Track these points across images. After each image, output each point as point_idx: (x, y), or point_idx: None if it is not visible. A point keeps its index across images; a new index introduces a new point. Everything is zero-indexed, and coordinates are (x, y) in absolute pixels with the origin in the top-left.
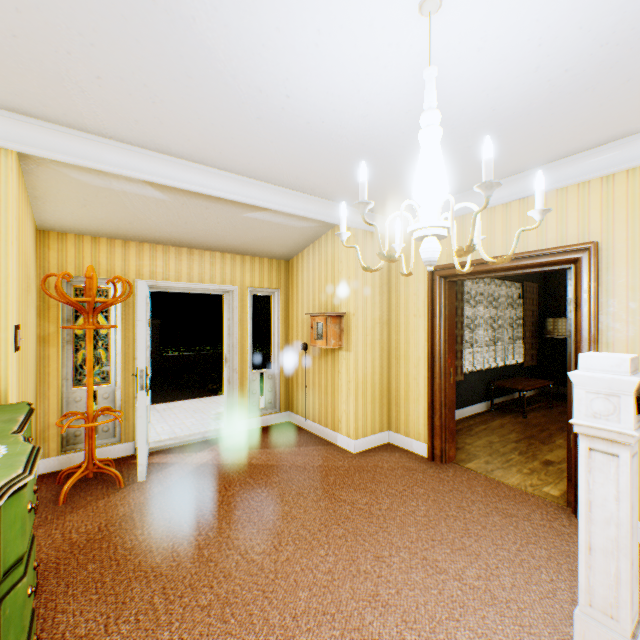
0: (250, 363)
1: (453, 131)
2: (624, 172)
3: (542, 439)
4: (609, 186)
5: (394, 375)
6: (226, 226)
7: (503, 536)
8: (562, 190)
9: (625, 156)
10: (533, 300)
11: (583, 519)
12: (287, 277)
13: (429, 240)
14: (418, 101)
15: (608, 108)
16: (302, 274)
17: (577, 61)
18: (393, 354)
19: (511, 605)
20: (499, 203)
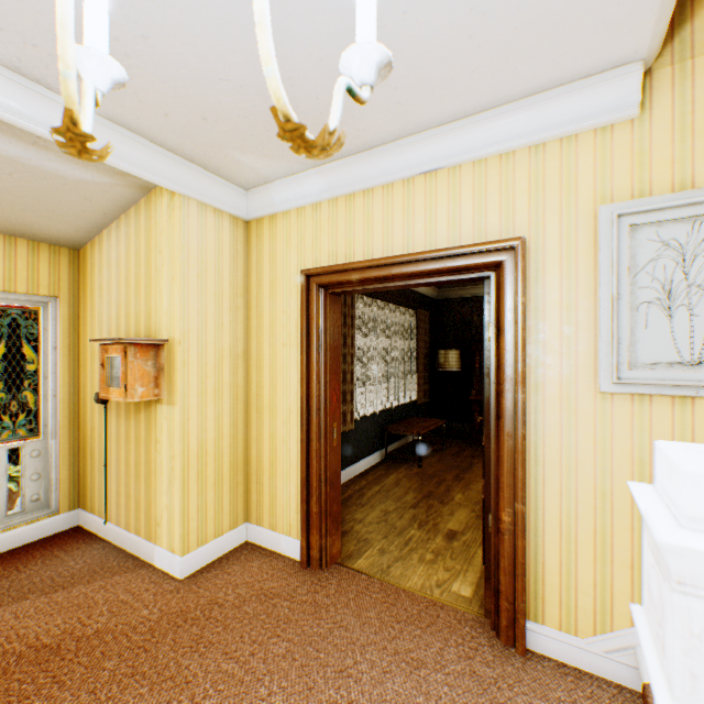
0: None
1: None
2: (558, 141)
3: (441, 496)
4: (539, 160)
5: (255, 436)
6: None
7: None
8: (481, 163)
9: (561, 116)
10: (426, 330)
11: None
12: (76, 278)
13: None
14: None
15: None
16: (100, 273)
17: None
18: (254, 404)
19: None
20: (400, 177)
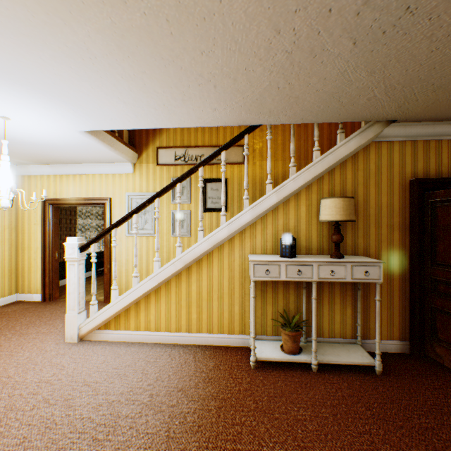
0: None
1: (39, 145)
2: (119, 174)
3: None
4: (115, 178)
5: (22, 259)
6: None
7: None
8: (101, 175)
9: (118, 169)
10: None
11: (68, 286)
12: None
13: (5, 200)
14: (13, 134)
15: (102, 155)
16: None
17: (79, 143)
18: (21, 247)
19: (58, 331)
20: (78, 174)
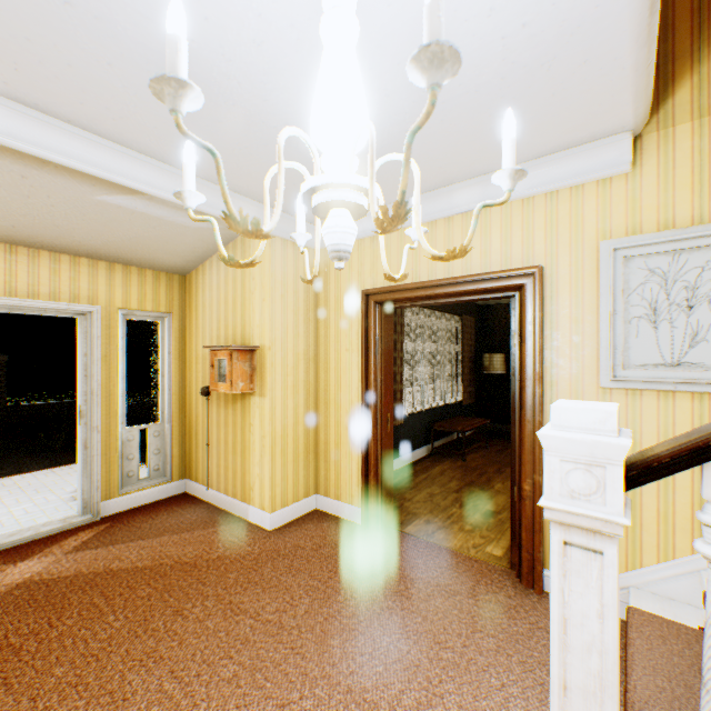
0: (124, 417)
1: (387, 100)
2: (568, 189)
3: (482, 485)
4: (553, 204)
5: (323, 424)
6: (70, 213)
7: (447, 627)
8: (507, 205)
9: (569, 171)
10: (471, 335)
11: (557, 645)
12: (183, 297)
13: (337, 213)
14: None
15: (560, 101)
16: (204, 294)
17: (538, 11)
18: (322, 398)
19: None
20: (441, 216)
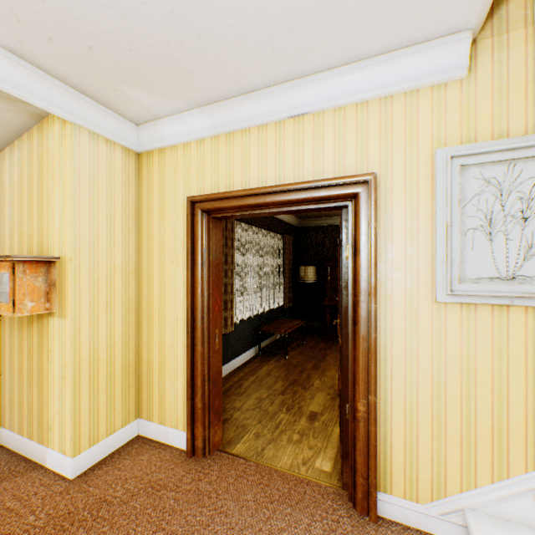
0: None
1: None
2: (403, 95)
3: (304, 383)
4: (388, 110)
5: (146, 343)
6: None
7: None
8: (340, 110)
9: (406, 73)
10: (290, 251)
11: None
12: None
13: None
14: None
15: None
16: None
17: None
18: (145, 314)
19: None
20: (273, 119)
